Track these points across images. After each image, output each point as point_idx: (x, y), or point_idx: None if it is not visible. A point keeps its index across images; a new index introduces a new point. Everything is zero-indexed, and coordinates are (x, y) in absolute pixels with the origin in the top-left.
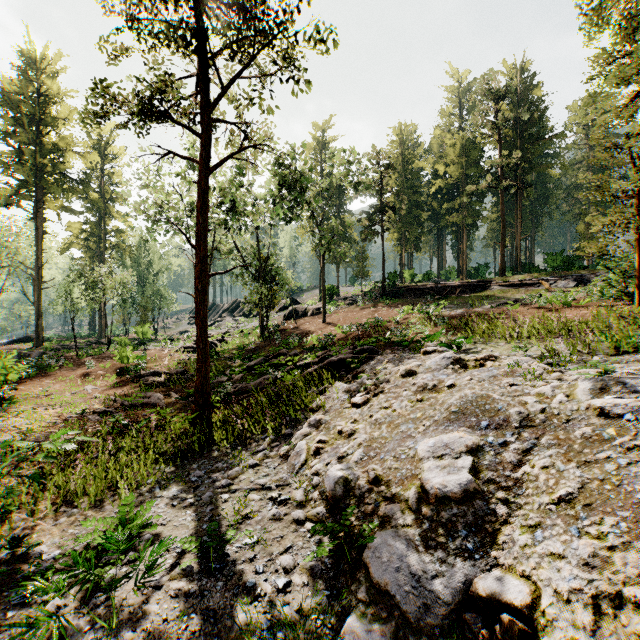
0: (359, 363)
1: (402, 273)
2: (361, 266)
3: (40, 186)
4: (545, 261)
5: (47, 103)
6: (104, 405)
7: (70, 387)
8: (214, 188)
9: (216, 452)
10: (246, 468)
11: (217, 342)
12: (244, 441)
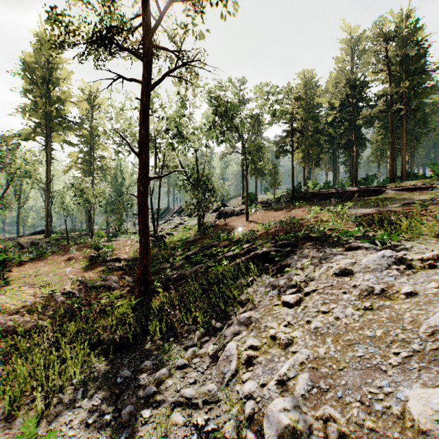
0: (282, 256)
1: (305, 183)
2: (274, 178)
3: (49, 126)
4: (431, 170)
5: (53, 68)
6: (71, 286)
7: (55, 269)
8: (162, 117)
9: (149, 343)
10: (174, 368)
11: (166, 235)
12: (176, 333)
